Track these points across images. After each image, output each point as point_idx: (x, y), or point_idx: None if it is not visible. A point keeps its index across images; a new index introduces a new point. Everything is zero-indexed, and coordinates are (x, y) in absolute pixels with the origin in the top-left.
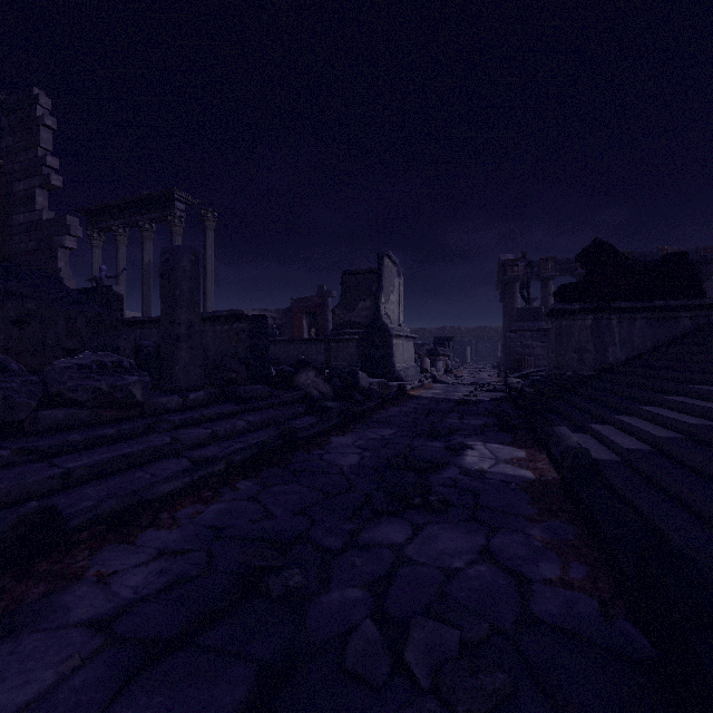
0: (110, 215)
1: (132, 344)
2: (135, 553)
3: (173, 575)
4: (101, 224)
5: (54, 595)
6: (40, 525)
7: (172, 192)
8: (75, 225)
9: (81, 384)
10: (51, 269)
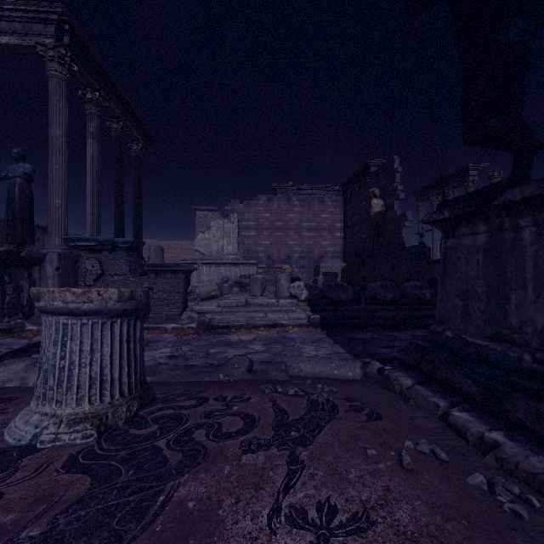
0: (428, 191)
1: (428, 278)
2: (420, 331)
3: (427, 334)
4: (423, 197)
5: (405, 331)
6: (402, 320)
7: (466, 166)
8: (409, 216)
9: (410, 292)
10: (399, 237)
